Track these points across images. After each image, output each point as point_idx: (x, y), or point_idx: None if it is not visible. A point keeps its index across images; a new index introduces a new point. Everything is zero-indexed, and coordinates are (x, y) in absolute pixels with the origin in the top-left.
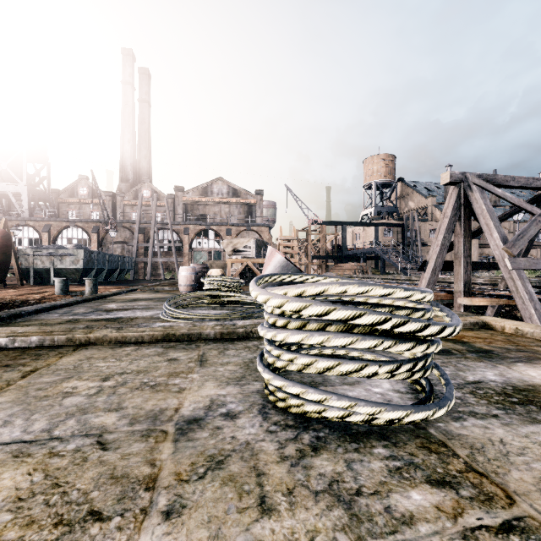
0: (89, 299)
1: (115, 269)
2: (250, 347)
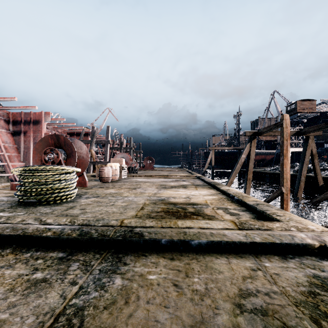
0: None
1: None
2: (29, 213)
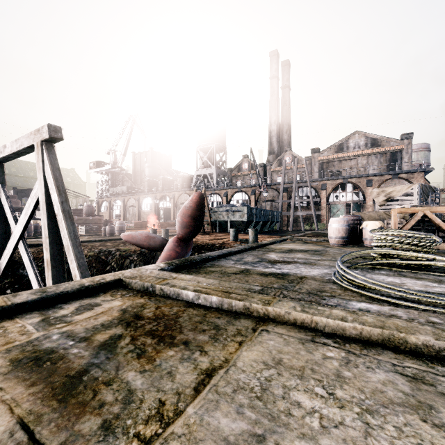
0: (253, 247)
1: (267, 221)
2: None
